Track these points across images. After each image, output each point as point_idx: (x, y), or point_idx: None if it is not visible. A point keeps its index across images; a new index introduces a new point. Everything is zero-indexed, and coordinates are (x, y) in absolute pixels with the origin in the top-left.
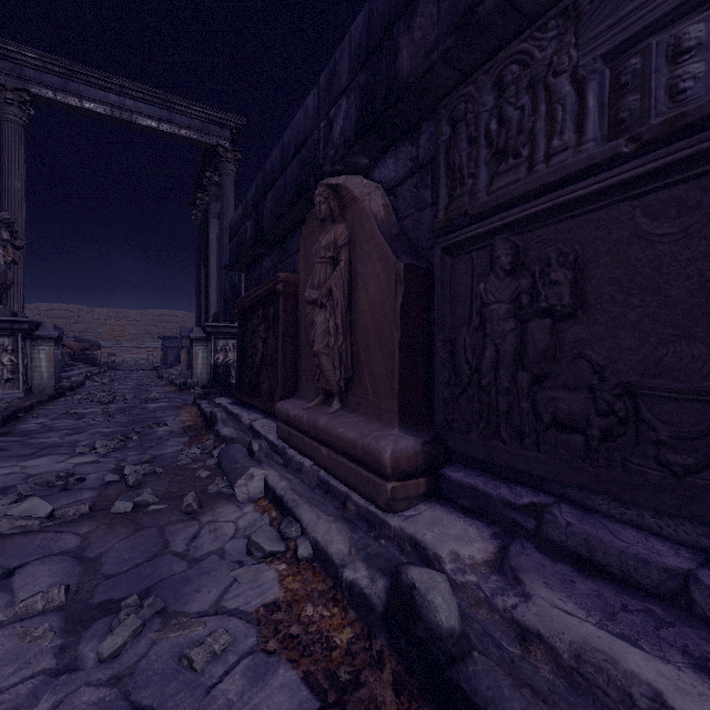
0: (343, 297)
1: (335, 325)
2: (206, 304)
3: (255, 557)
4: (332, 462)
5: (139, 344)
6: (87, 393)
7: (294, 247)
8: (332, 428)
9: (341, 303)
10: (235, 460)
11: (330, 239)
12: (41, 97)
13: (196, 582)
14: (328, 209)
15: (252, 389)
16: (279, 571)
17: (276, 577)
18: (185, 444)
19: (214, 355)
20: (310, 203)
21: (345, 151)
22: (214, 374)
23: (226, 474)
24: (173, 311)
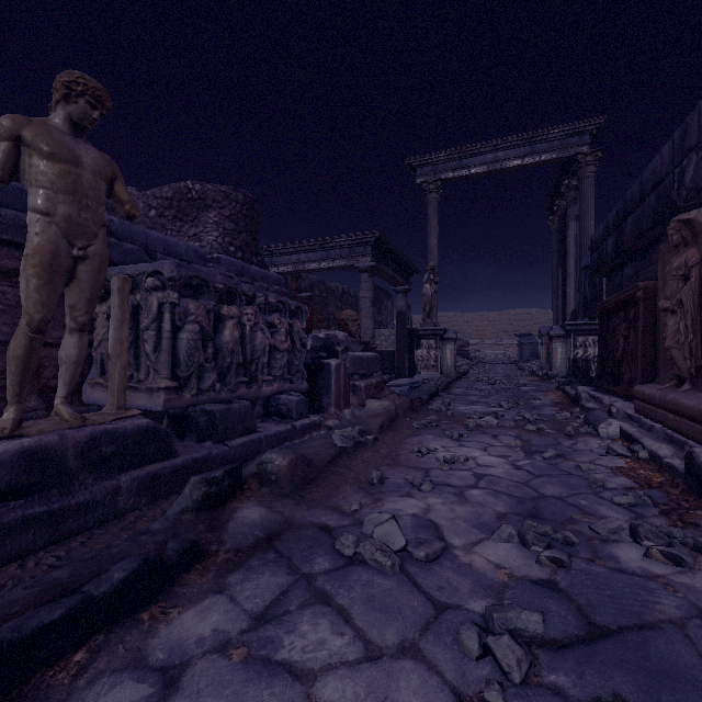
0: (692, 305)
1: (685, 326)
2: (563, 302)
3: (611, 454)
4: (676, 423)
5: (497, 341)
6: (474, 377)
7: (655, 258)
8: (676, 400)
9: (690, 310)
10: (598, 416)
11: (680, 261)
12: (446, 179)
13: (578, 455)
14: (680, 237)
15: (612, 379)
16: (625, 461)
17: (623, 462)
18: (557, 411)
19: (573, 350)
20: (667, 225)
21: (695, 194)
22: (573, 368)
23: (591, 424)
24: (527, 309)
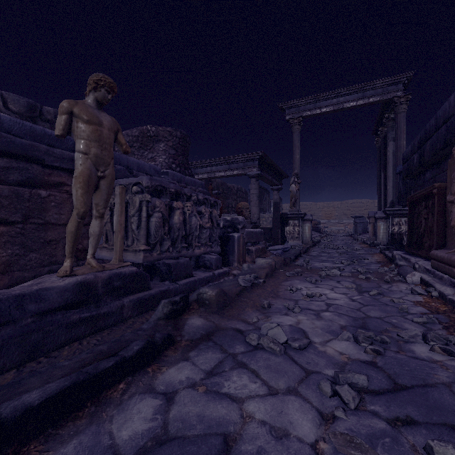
0: None
1: None
2: (384, 195)
3: (414, 293)
4: None
5: (339, 221)
6: (324, 245)
7: (445, 167)
8: None
9: None
10: (406, 270)
11: None
12: (305, 116)
13: (392, 293)
14: None
15: (417, 246)
16: (423, 297)
17: (422, 298)
18: (379, 266)
19: (391, 227)
20: (453, 147)
21: None
22: (391, 239)
23: (402, 274)
24: (359, 200)
